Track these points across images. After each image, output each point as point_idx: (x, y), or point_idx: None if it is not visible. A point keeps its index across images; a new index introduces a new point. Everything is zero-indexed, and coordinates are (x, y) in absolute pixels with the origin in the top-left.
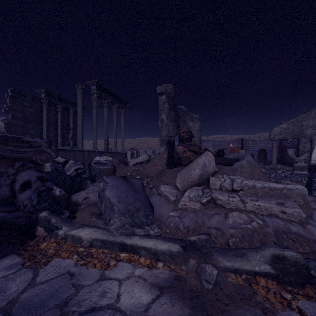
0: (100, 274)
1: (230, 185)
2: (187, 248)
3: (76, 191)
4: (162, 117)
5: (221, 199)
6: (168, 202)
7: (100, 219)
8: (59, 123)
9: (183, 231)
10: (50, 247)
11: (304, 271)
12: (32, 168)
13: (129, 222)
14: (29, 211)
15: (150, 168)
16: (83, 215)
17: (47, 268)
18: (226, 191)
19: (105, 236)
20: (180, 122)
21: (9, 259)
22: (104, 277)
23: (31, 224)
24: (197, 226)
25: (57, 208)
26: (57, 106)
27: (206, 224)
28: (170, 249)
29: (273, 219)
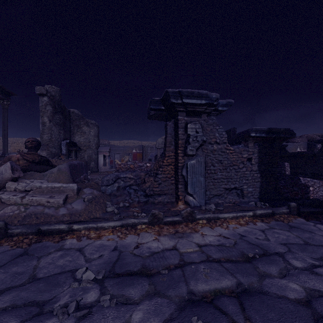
0: None
1: (25, 187)
2: None
3: None
4: (43, 120)
5: (3, 198)
6: None
7: None
8: None
9: None
10: None
11: (1, 231)
12: None
13: None
14: None
15: None
16: None
17: None
18: (19, 192)
19: None
20: (73, 126)
21: None
22: None
23: None
24: None
25: None
26: None
27: None
28: None
29: (37, 207)
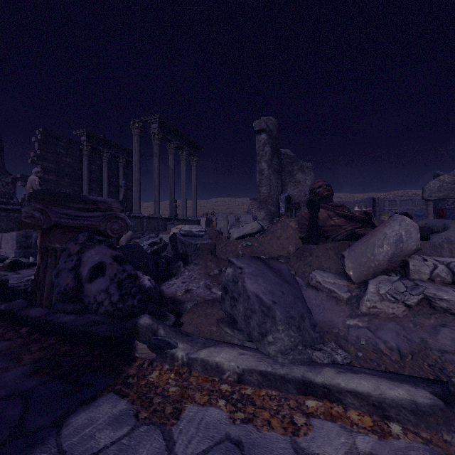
0: (290, 446)
1: (449, 274)
2: (454, 400)
3: (163, 279)
4: (260, 167)
5: (447, 299)
6: (336, 301)
7: (237, 331)
8: (106, 178)
9: (391, 356)
10: (166, 380)
11: None
12: (103, 242)
13: (299, 339)
14: (107, 312)
15: (270, 243)
16: (194, 320)
17: (183, 427)
18: (442, 284)
19: (266, 365)
20: (284, 174)
21: (107, 403)
22: (303, 452)
23: (124, 338)
24: (415, 348)
25: (155, 308)
26: (101, 153)
27: (432, 345)
28: (412, 398)
29: None
